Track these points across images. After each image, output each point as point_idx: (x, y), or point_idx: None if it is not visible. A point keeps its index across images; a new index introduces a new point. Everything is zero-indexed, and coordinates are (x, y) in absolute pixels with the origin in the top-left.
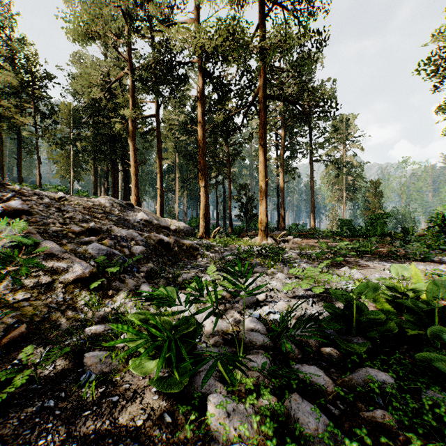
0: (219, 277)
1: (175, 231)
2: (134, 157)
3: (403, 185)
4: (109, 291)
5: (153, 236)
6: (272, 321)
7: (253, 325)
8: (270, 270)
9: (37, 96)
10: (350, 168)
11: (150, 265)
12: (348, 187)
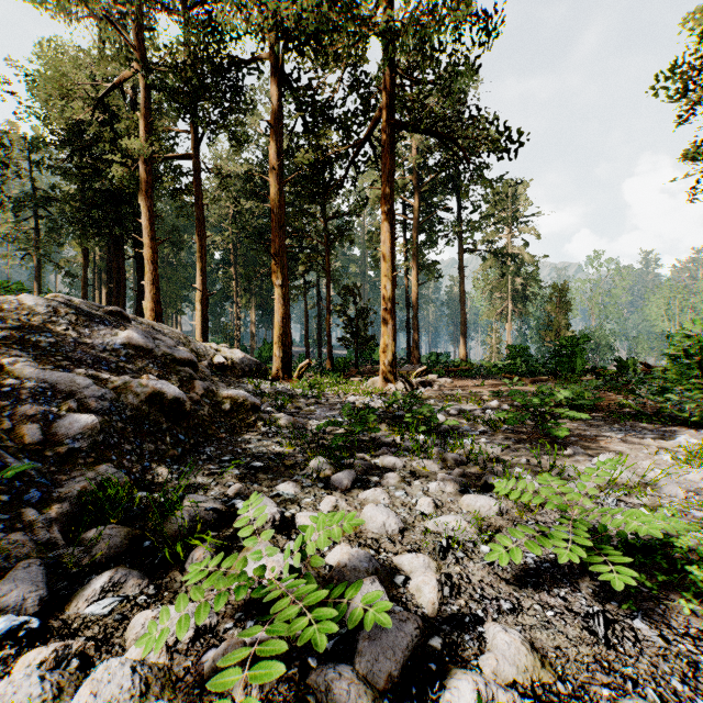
0: (296, 495)
1: (223, 366)
2: (151, 229)
3: (595, 294)
4: None
5: (137, 385)
6: None
7: None
8: (420, 461)
9: None
10: (519, 266)
11: (102, 471)
12: (516, 294)
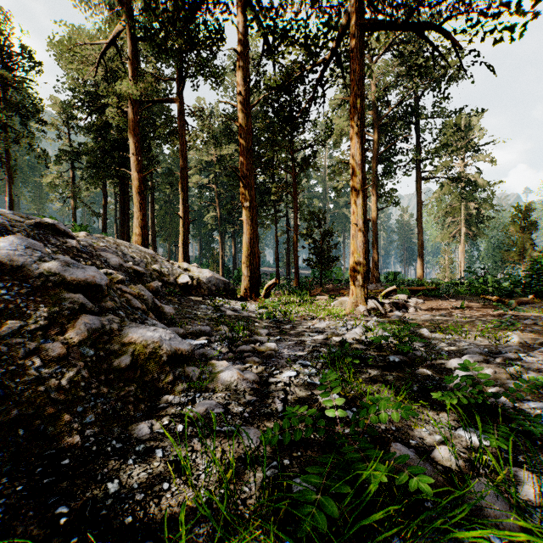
0: None
1: (187, 286)
2: (138, 163)
3: None
4: None
5: None
6: None
7: None
8: None
9: (7, 83)
10: (473, 192)
11: None
12: (470, 218)
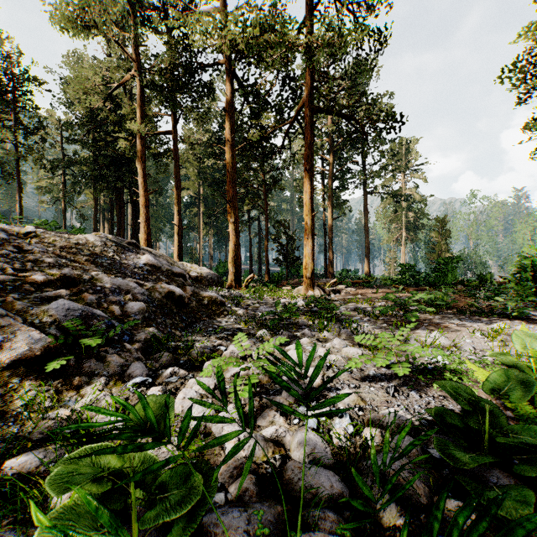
0: (251, 346)
1: (195, 278)
2: (144, 184)
3: (472, 224)
4: (75, 378)
5: (160, 287)
6: (342, 441)
7: (309, 447)
8: (323, 333)
9: (17, 104)
10: (411, 203)
11: (151, 331)
12: (409, 225)
